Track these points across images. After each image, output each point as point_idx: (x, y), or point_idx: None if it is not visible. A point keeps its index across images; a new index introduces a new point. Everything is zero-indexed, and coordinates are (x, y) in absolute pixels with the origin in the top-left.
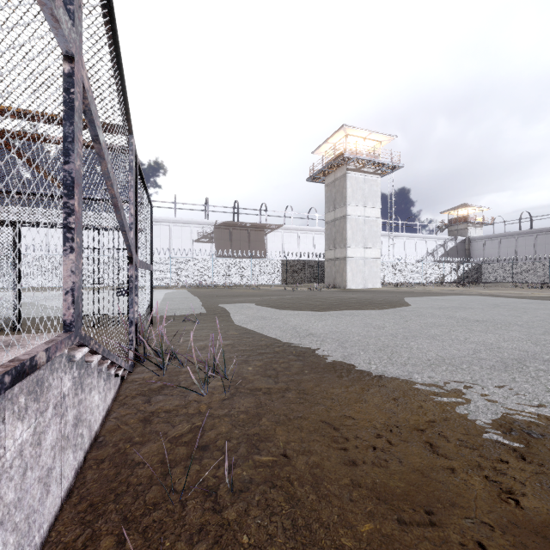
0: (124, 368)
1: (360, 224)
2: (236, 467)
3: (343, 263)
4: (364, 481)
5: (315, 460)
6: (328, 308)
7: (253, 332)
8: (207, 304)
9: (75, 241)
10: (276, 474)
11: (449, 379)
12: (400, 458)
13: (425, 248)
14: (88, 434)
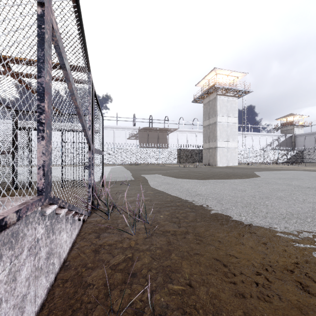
0: (84, 214)
1: (225, 127)
2: (156, 293)
3: (214, 150)
4: (255, 314)
5: (213, 291)
6: (207, 178)
7: (162, 192)
8: (134, 174)
9: (45, 132)
10: (185, 302)
11: (300, 229)
12: (279, 295)
13: (265, 141)
14: (58, 261)
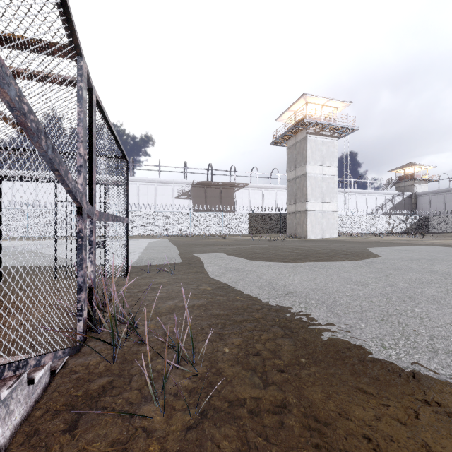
0: (52, 361)
1: (318, 181)
2: None
3: (303, 216)
4: None
5: None
6: (298, 259)
7: (227, 287)
8: (183, 253)
9: None
10: None
11: None
12: None
13: (375, 203)
14: None
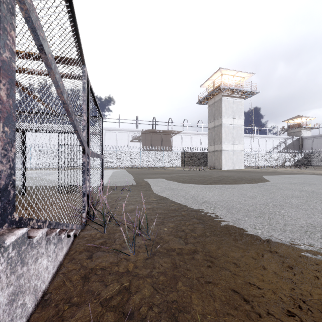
0: (75, 229)
1: (230, 129)
2: None
3: (219, 153)
4: None
5: None
6: (213, 183)
7: (166, 199)
8: (137, 179)
9: (0, 130)
10: None
11: None
12: None
13: (272, 144)
14: (32, 298)
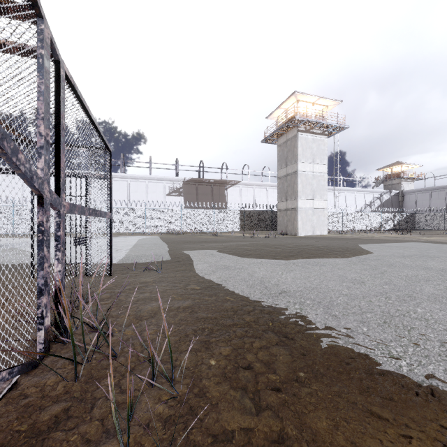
0: None
1: (309, 179)
2: None
3: (294, 213)
4: None
5: None
6: (290, 256)
7: (217, 286)
8: (173, 250)
9: None
10: None
11: None
12: None
13: (364, 200)
14: None
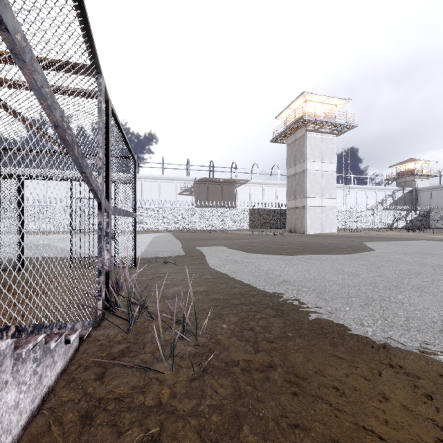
0: (81, 328)
1: (318, 177)
2: None
3: (302, 211)
4: None
5: None
6: (295, 253)
7: (227, 276)
8: (186, 247)
9: None
10: None
11: None
12: None
13: (375, 198)
14: None
